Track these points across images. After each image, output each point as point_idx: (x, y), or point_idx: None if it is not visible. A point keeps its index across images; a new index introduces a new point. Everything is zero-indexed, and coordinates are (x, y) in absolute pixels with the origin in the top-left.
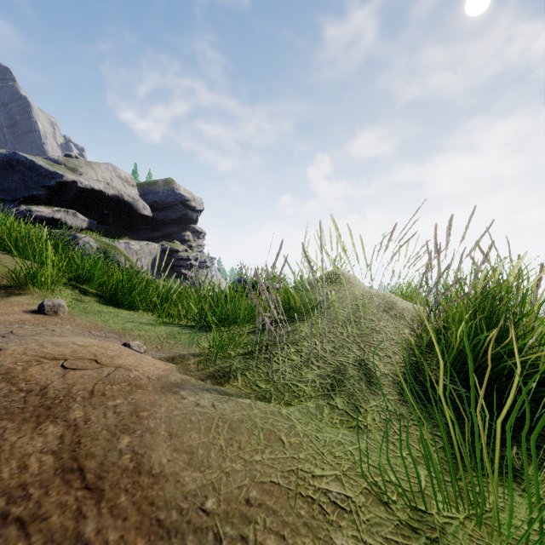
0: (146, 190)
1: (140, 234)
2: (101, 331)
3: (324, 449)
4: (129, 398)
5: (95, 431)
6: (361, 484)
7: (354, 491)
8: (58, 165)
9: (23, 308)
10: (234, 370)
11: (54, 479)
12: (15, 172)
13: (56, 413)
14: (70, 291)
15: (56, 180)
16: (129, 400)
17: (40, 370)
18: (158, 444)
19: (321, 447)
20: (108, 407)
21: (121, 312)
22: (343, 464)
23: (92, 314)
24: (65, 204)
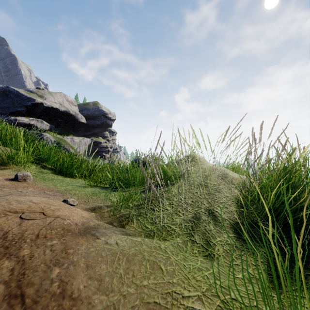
0: (83, 108)
1: (79, 133)
2: (52, 191)
3: (189, 274)
4: (61, 240)
5: (36, 264)
6: (215, 302)
7: (211, 308)
8: (32, 94)
9: (5, 177)
10: (131, 216)
11: (2, 303)
12: (8, 97)
13: (11, 251)
14: (35, 167)
15: (31, 102)
16: (61, 241)
17: (5, 220)
18: (78, 273)
19: (187, 273)
20: (47, 246)
21: (65, 179)
22: (202, 286)
23: (47, 181)
24: (36, 116)
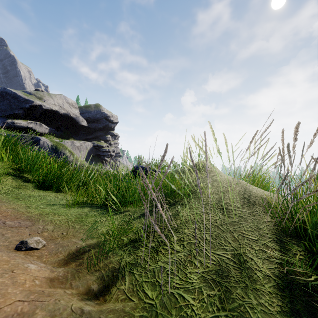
0: (84, 110)
1: (80, 136)
2: (17, 219)
3: None
4: None
5: None
6: None
7: None
8: (30, 95)
9: None
10: (123, 267)
11: None
12: (5, 99)
13: None
14: (11, 180)
15: (29, 104)
16: None
17: None
18: None
19: None
20: None
21: (49, 194)
22: None
23: (21, 200)
24: (35, 119)
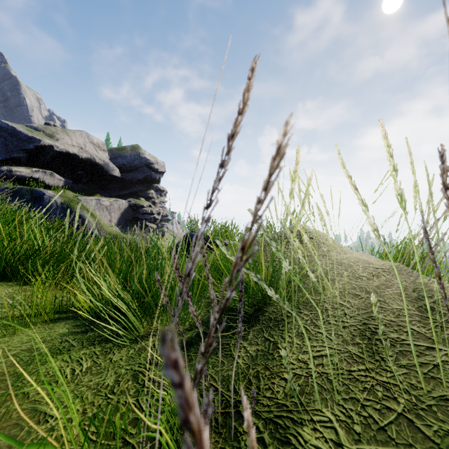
0: (116, 154)
1: (110, 192)
2: None
3: None
4: None
5: None
6: None
7: None
8: (37, 131)
9: None
10: None
11: None
12: None
13: None
14: None
15: (34, 144)
16: None
17: None
18: None
19: None
20: None
21: None
22: None
23: None
24: (43, 166)
